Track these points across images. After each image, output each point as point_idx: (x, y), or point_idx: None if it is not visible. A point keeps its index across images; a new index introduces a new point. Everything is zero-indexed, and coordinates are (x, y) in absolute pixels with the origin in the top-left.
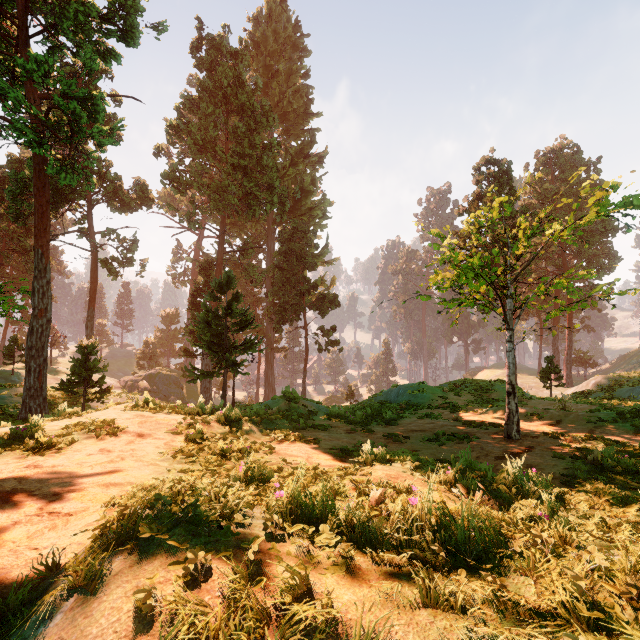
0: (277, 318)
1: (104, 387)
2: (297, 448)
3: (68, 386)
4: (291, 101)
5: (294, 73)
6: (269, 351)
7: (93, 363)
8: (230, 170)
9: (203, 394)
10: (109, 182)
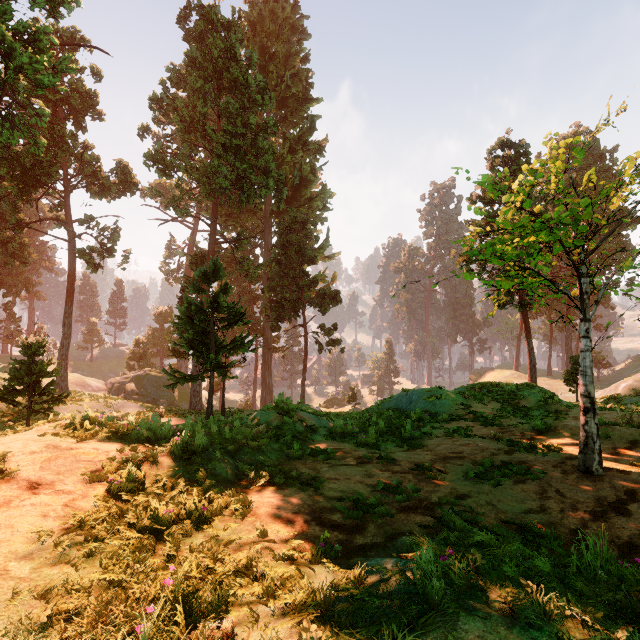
0: (274, 315)
1: (88, 390)
2: (287, 501)
3: (4, 395)
4: (289, 85)
5: (293, 56)
6: (266, 351)
7: (38, 366)
8: (221, 151)
9: (192, 398)
10: (87, 164)
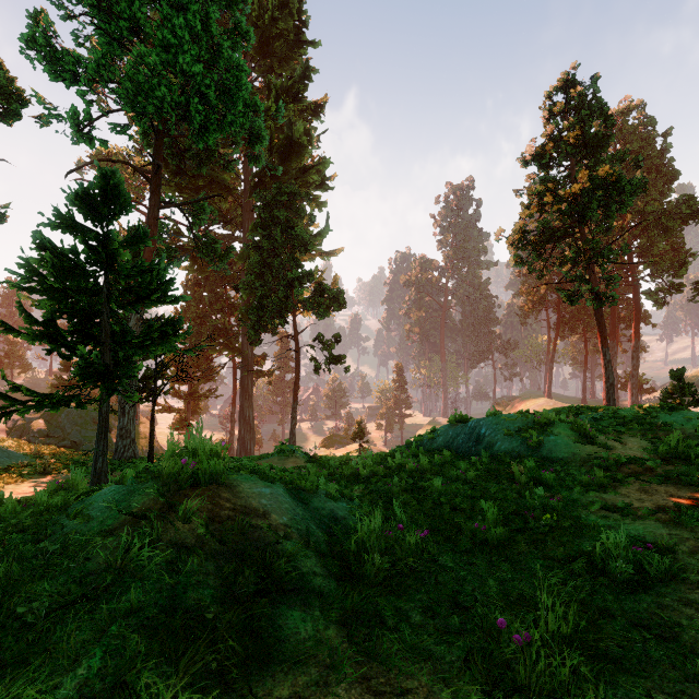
0: (252, 321)
1: None
2: None
3: None
4: (276, 17)
5: None
6: (245, 375)
7: None
8: (157, 46)
9: (118, 440)
10: None
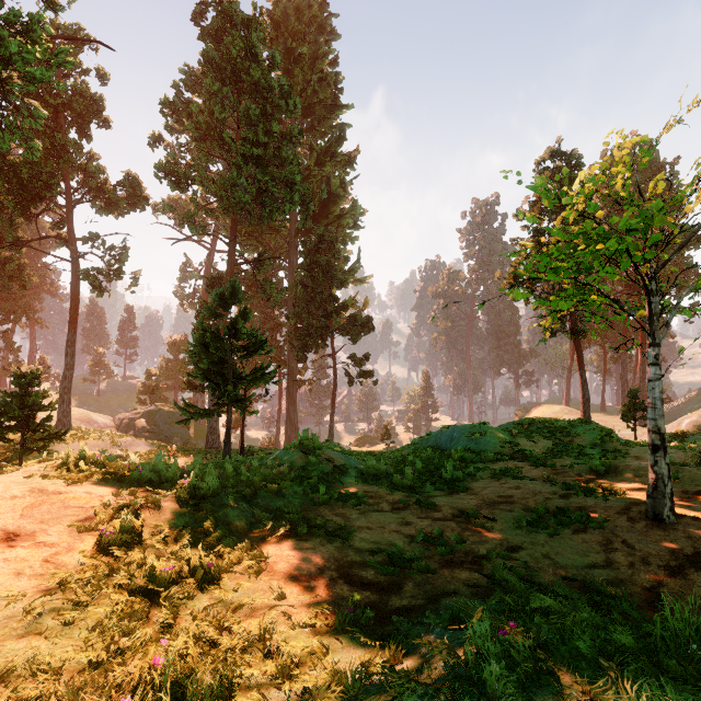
0: (300, 344)
1: (94, 426)
2: (310, 554)
3: None
4: (317, 90)
5: (320, 59)
6: (291, 384)
7: (32, 398)
8: (240, 161)
9: (209, 436)
10: (92, 176)
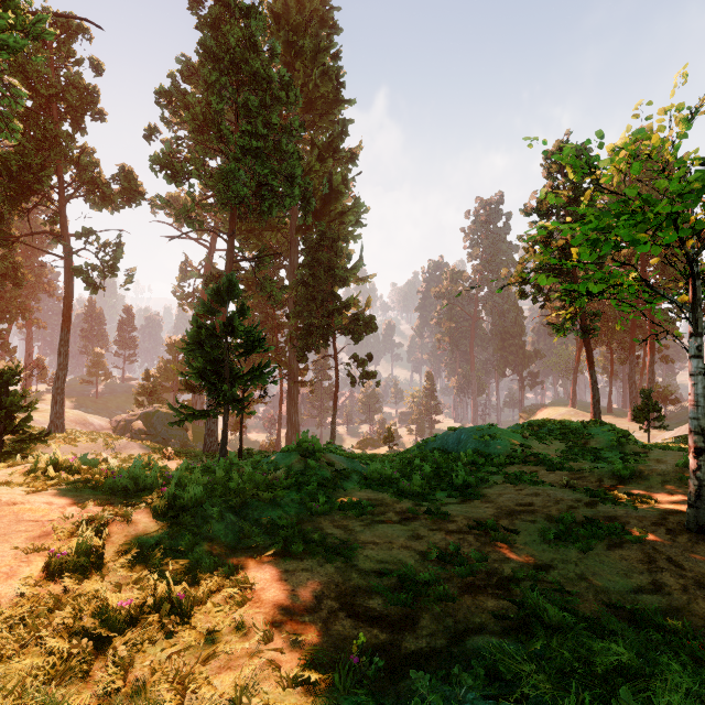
0: (300, 344)
1: (89, 428)
2: (306, 578)
3: None
4: (318, 84)
5: (322, 53)
6: (292, 385)
7: (10, 397)
8: (239, 154)
9: (207, 438)
10: (85, 169)
